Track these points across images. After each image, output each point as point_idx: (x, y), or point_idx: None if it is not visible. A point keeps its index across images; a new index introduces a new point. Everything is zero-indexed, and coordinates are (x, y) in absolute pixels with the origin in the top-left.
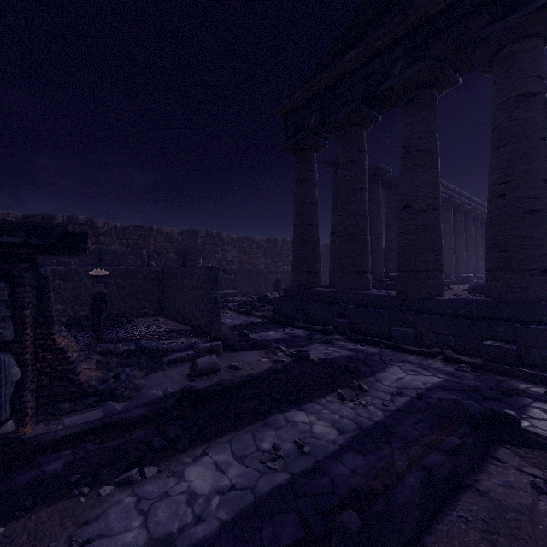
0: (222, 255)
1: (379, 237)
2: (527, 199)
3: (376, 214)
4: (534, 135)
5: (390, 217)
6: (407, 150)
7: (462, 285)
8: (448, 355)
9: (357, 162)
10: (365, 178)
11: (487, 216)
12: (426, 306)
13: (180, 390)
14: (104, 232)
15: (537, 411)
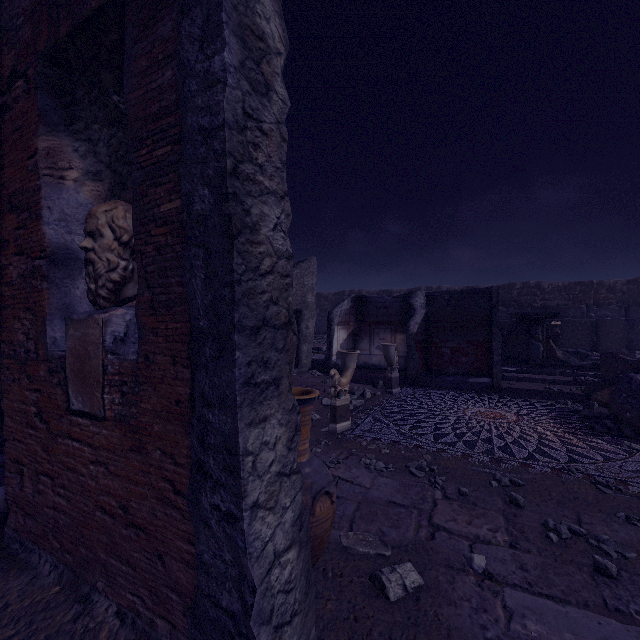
0: None
1: None
2: None
3: None
4: None
5: None
6: None
7: None
8: None
9: None
10: None
11: None
12: None
13: (592, 362)
14: (548, 291)
15: None
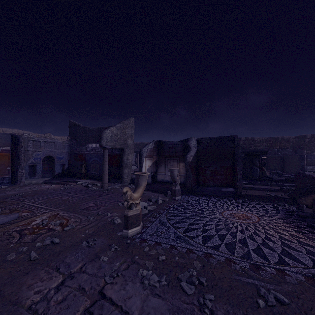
0: None
1: None
2: None
3: None
4: None
5: None
6: None
7: None
8: None
9: None
10: None
11: None
12: None
13: (285, 178)
14: (257, 142)
15: None
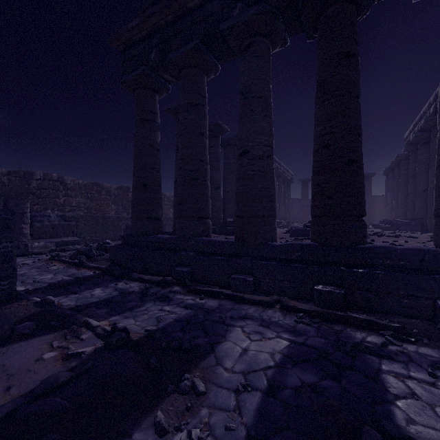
0: (65, 200)
1: (219, 187)
2: (348, 150)
3: (216, 167)
4: (352, 91)
5: (227, 171)
6: (245, 96)
7: (278, 228)
8: (285, 303)
9: (198, 106)
10: (205, 123)
11: (314, 165)
12: (262, 252)
13: None
14: None
15: (393, 380)
